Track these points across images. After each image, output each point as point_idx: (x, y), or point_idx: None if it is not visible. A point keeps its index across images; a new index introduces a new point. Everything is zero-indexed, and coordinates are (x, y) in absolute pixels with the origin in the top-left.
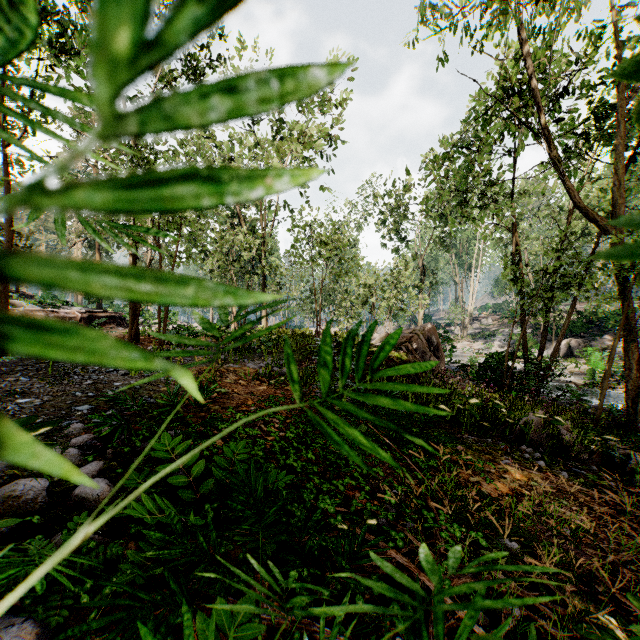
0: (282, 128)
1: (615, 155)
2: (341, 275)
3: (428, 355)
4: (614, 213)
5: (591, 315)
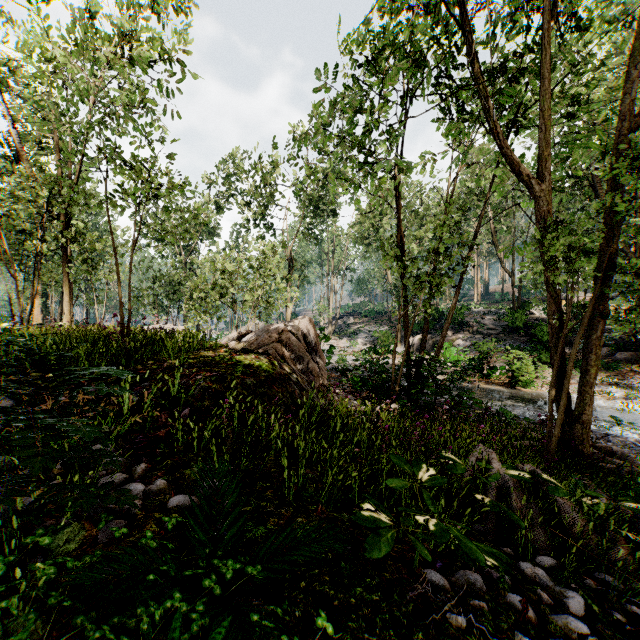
0: (92, 26)
1: (540, 93)
2: (168, 233)
3: (306, 361)
4: (540, 167)
5: (435, 313)
